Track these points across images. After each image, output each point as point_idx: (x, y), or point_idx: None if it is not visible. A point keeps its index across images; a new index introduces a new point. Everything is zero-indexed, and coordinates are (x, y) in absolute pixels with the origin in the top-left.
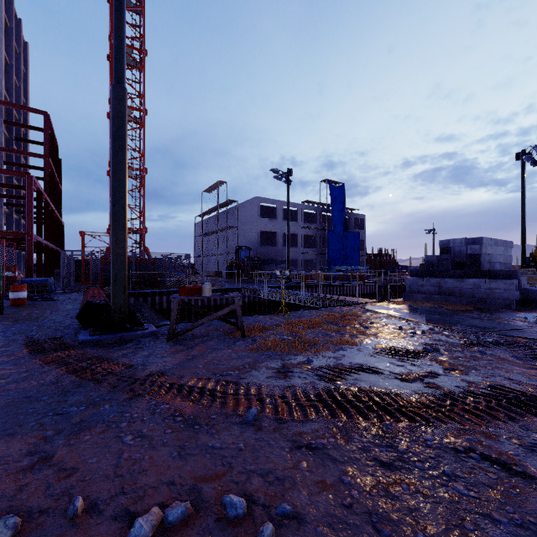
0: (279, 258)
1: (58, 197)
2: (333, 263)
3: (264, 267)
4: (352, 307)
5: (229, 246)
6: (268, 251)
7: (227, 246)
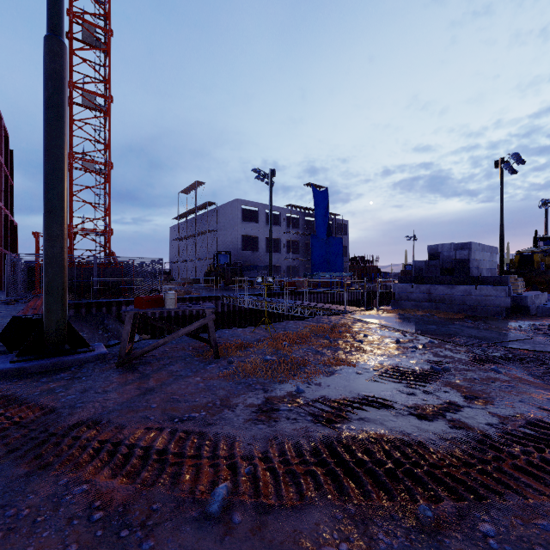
0: (261, 264)
1: (8, 193)
2: (317, 269)
3: (245, 273)
4: (341, 316)
5: (208, 251)
6: (250, 256)
7: (206, 251)
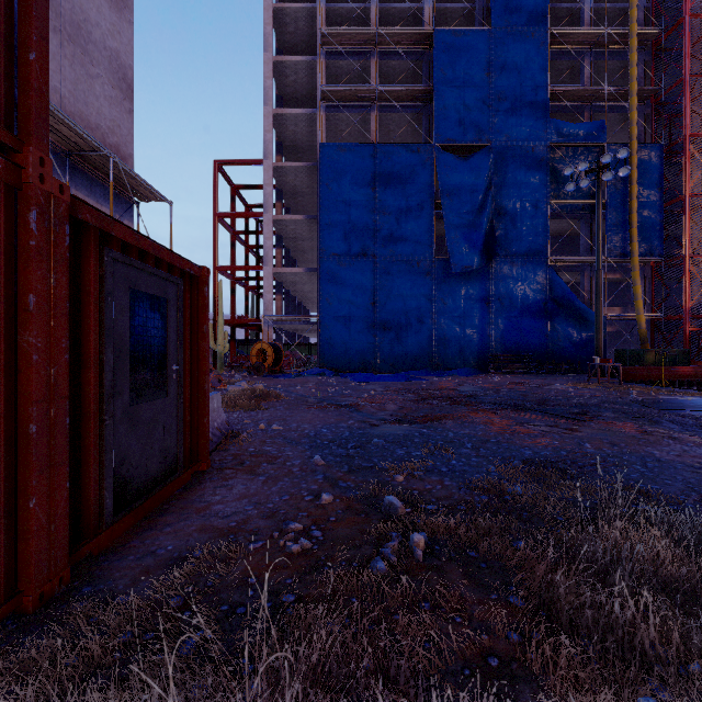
0: None
1: None
2: None
3: None
4: None
5: None
6: None
7: None
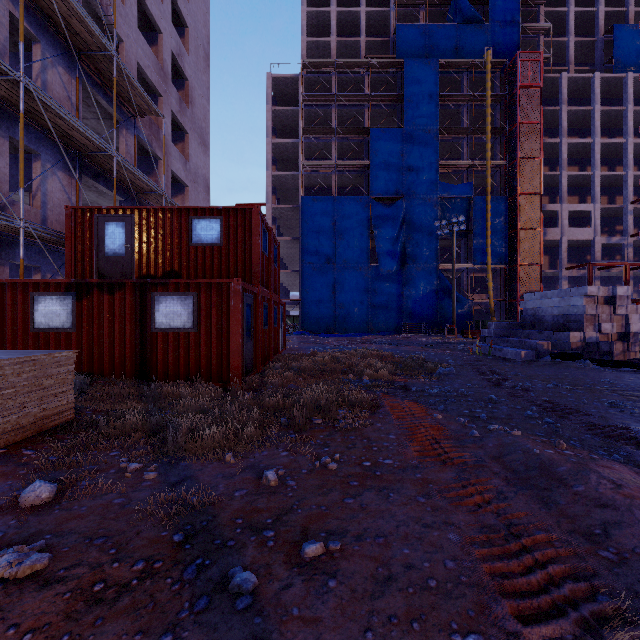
0: None
1: None
2: None
3: None
4: None
5: None
6: None
7: None
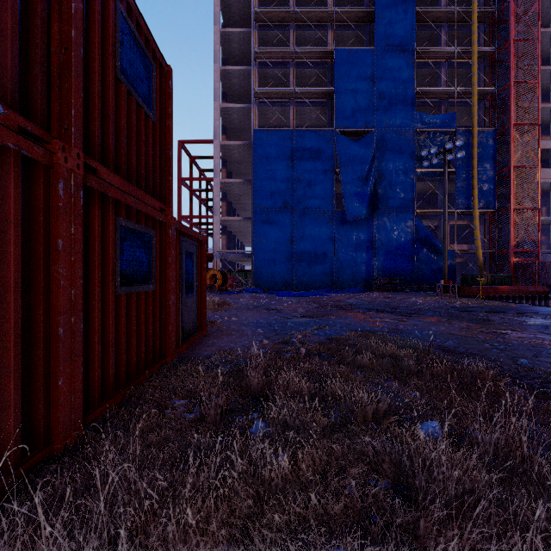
0: None
1: None
2: None
3: None
4: None
5: None
6: None
7: None
